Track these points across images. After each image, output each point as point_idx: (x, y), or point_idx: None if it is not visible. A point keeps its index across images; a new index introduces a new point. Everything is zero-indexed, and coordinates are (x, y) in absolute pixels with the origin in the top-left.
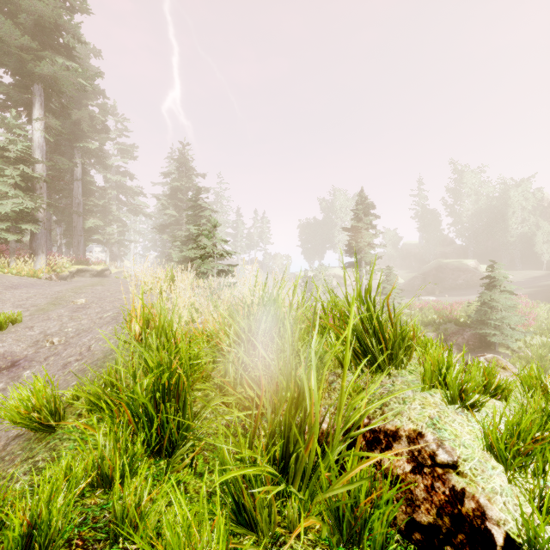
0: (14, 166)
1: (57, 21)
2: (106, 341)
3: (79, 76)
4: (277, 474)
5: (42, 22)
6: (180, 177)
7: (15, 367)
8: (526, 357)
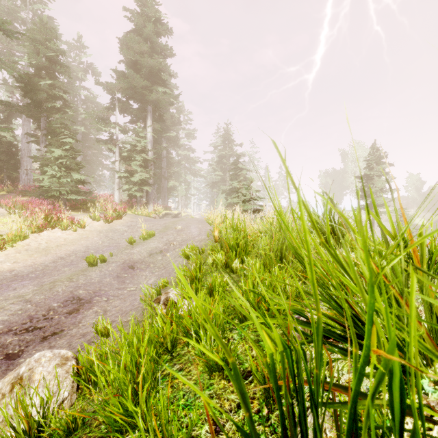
0: (139, 154)
1: (159, 67)
2: (201, 242)
3: (170, 97)
4: (277, 261)
5: (152, 70)
6: (225, 148)
7: (163, 252)
8: None
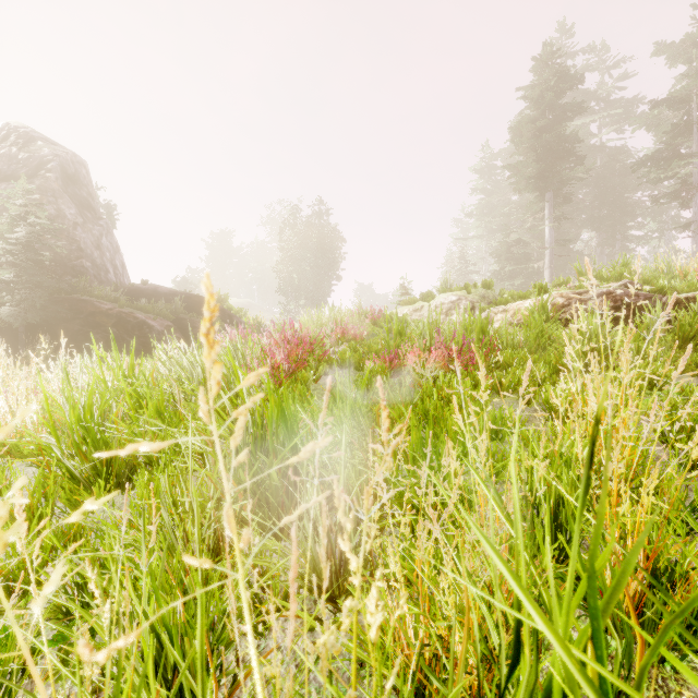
0: None
1: None
2: None
3: None
4: None
5: None
6: None
7: None
8: None
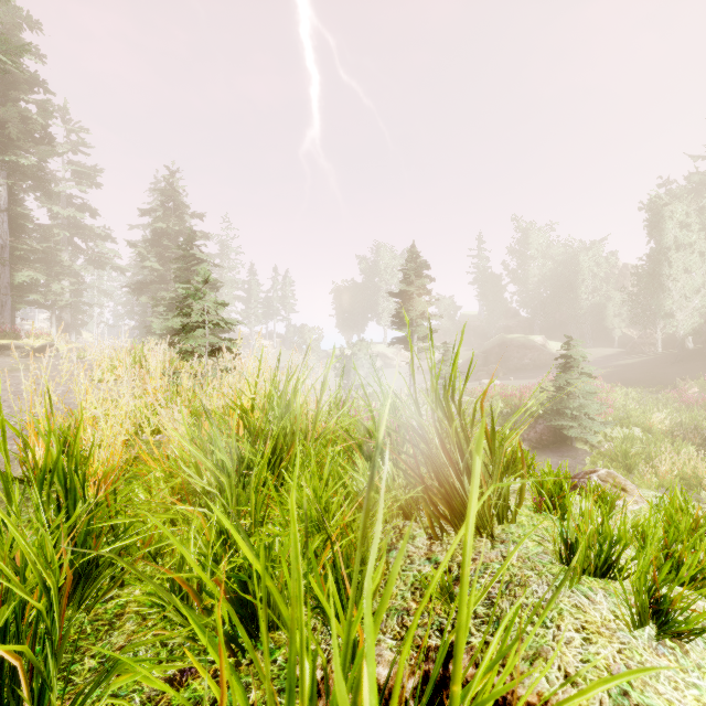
0: None
1: None
2: None
3: None
4: None
5: None
6: (167, 216)
7: None
8: (609, 455)
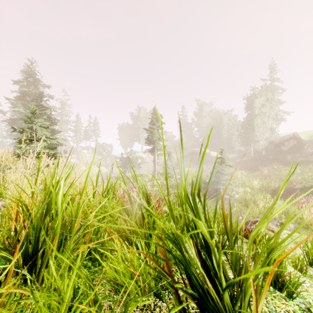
0: None
1: None
2: None
3: None
4: None
5: None
6: (28, 85)
7: None
8: (239, 200)
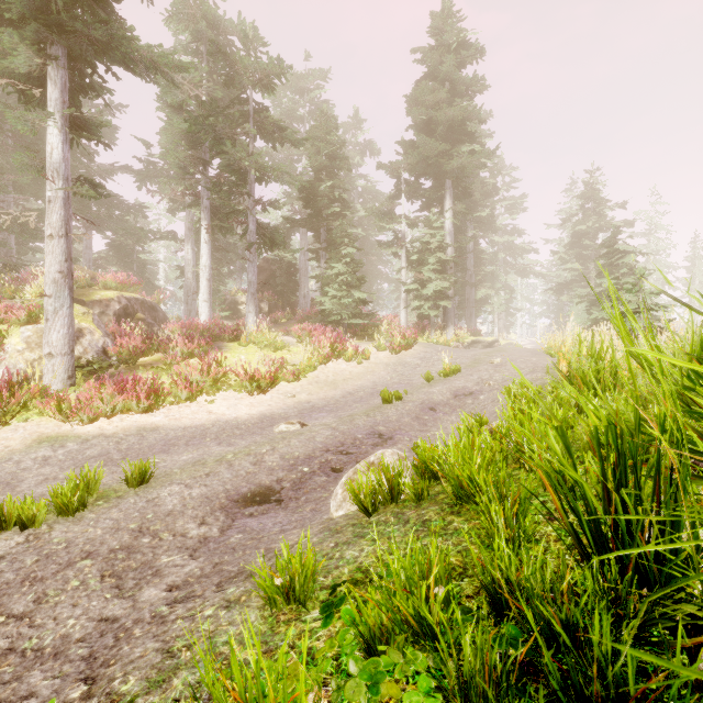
0: (434, 255)
1: (463, 116)
2: (535, 381)
3: (481, 157)
4: None
5: (452, 125)
6: (586, 217)
7: (473, 394)
8: None
